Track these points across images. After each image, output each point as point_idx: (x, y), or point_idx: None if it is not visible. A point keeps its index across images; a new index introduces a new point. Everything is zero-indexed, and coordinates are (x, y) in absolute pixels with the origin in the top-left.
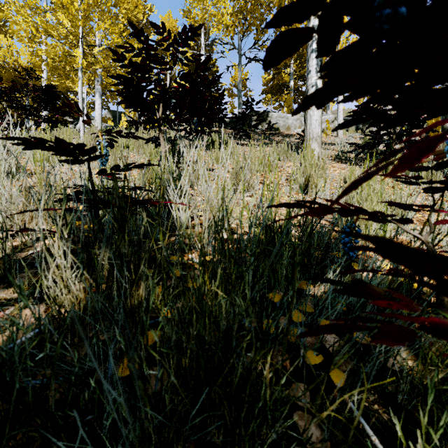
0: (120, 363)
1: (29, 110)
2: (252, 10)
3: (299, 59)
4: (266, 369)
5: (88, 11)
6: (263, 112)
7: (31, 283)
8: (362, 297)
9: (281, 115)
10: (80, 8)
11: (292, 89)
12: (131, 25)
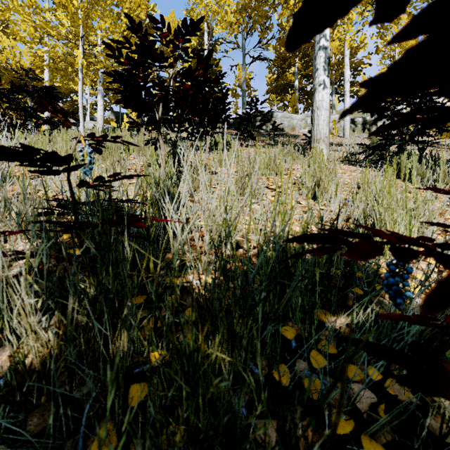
0: (94, 434)
1: (29, 111)
2: (256, 6)
3: (304, 58)
4: None
5: (88, 10)
6: (268, 112)
7: None
8: (445, 399)
9: (285, 116)
10: (80, 7)
11: (297, 88)
12: (128, 19)
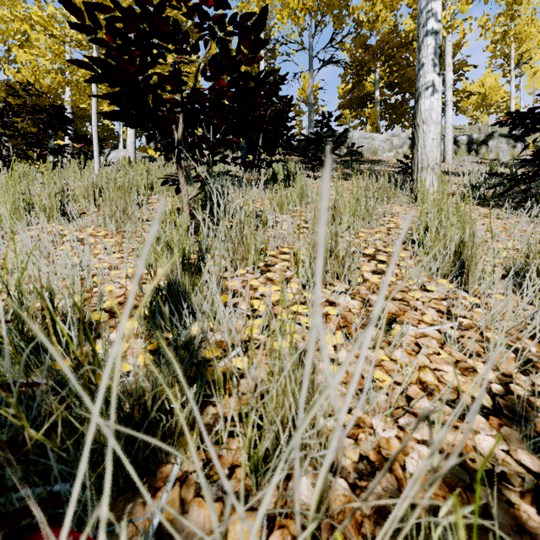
0: None
1: (32, 139)
2: None
3: (388, 61)
4: None
5: (106, 2)
6: (345, 131)
7: None
8: None
9: (364, 136)
10: None
11: (378, 101)
12: None
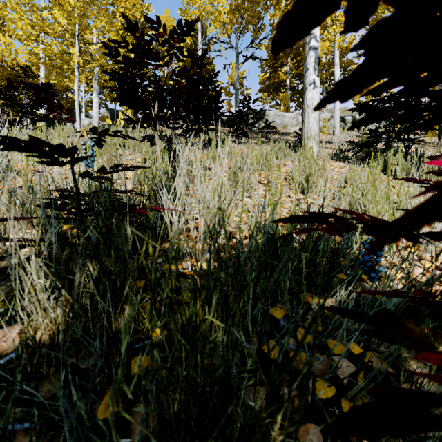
0: (100, 399)
1: (25, 108)
2: (249, 7)
3: (296, 57)
4: (275, 431)
5: (85, 9)
6: (260, 110)
7: (8, 298)
8: (402, 345)
9: (277, 114)
10: (76, 6)
11: (288, 87)
12: (125, 19)
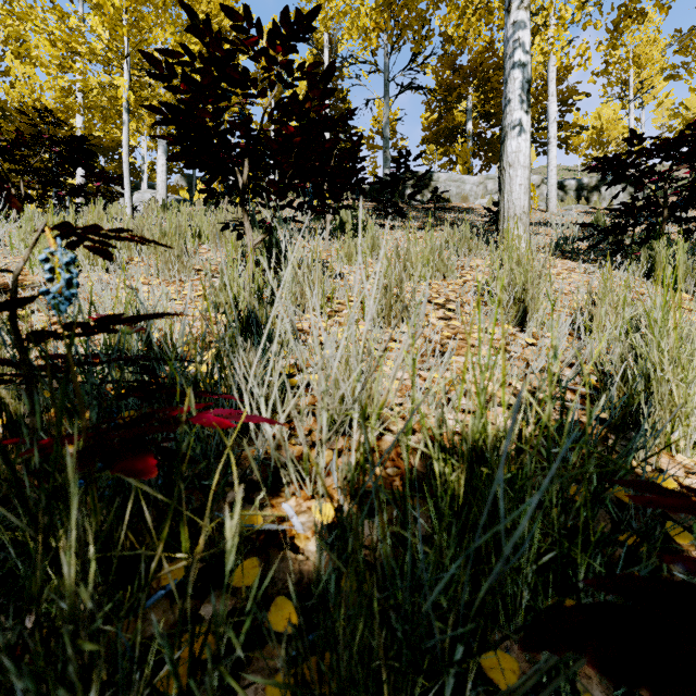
0: None
1: (46, 176)
2: (408, 1)
3: (483, 86)
4: None
5: (139, 13)
6: (426, 173)
7: None
8: None
9: (452, 178)
10: (124, 7)
11: (470, 135)
12: (187, 12)
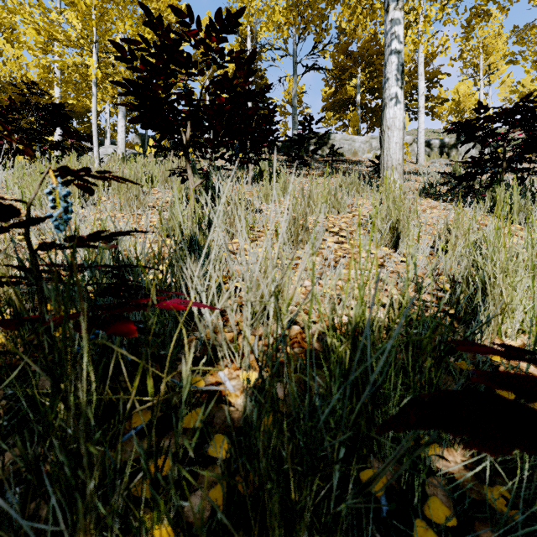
0: None
1: (32, 134)
2: (311, 2)
3: (368, 67)
4: None
5: (104, 9)
6: (325, 133)
7: None
8: None
9: (345, 137)
10: (93, 4)
11: (359, 105)
12: (145, 11)
